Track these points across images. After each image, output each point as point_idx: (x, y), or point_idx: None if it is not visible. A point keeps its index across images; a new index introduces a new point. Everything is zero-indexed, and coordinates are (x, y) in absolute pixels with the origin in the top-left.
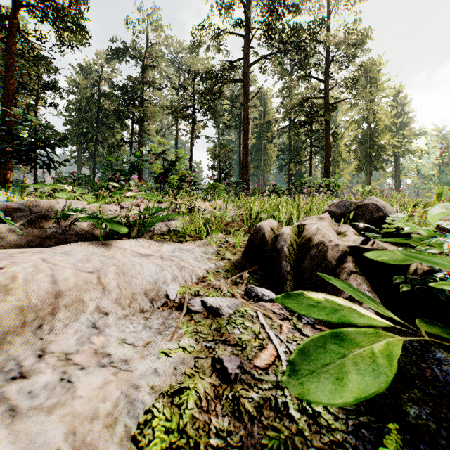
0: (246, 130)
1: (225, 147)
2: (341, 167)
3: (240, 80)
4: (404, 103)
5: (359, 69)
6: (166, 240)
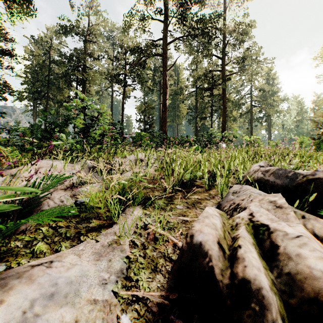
0: (165, 92)
1: (149, 105)
2: (232, 122)
3: (160, 54)
4: (274, 77)
5: (247, 51)
6: (57, 235)
